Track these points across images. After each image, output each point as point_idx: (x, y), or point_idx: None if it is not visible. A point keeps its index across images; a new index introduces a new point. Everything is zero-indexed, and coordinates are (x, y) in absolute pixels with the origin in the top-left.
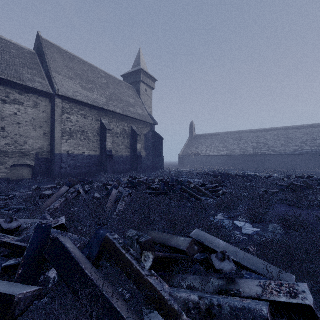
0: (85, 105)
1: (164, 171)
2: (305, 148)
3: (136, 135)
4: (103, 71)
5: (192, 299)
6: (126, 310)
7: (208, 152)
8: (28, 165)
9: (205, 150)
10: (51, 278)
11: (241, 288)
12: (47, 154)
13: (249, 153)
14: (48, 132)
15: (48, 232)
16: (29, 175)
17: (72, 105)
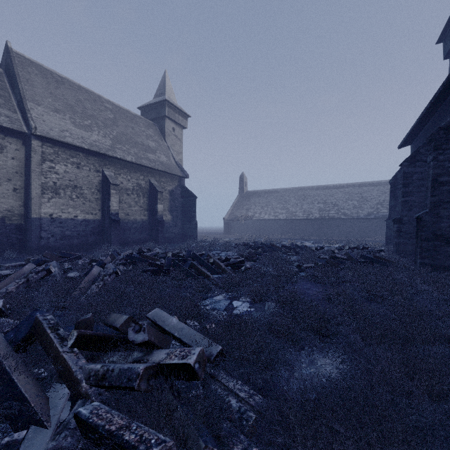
0: (79, 150)
1: (195, 242)
2: (382, 210)
3: (156, 192)
4: (109, 101)
5: (95, 368)
6: (27, 382)
7: (263, 215)
8: None
9: (258, 213)
10: None
11: (152, 357)
12: (19, 218)
13: (314, 216)
14: (20, 187)
15: None
16: None
17: (58, 149)
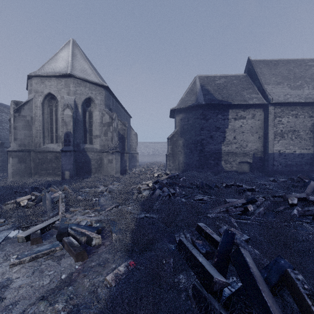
0: (296, 105)
1: None
2: None
3: None
4: (310, 59)
5: None
6: None
7: None
8: (247, 162)
9: None
10: None
11: None
12: (261, 153)
13: None
14: (261, 136)
15: None
16: (247, 169)
17: (283, 108)
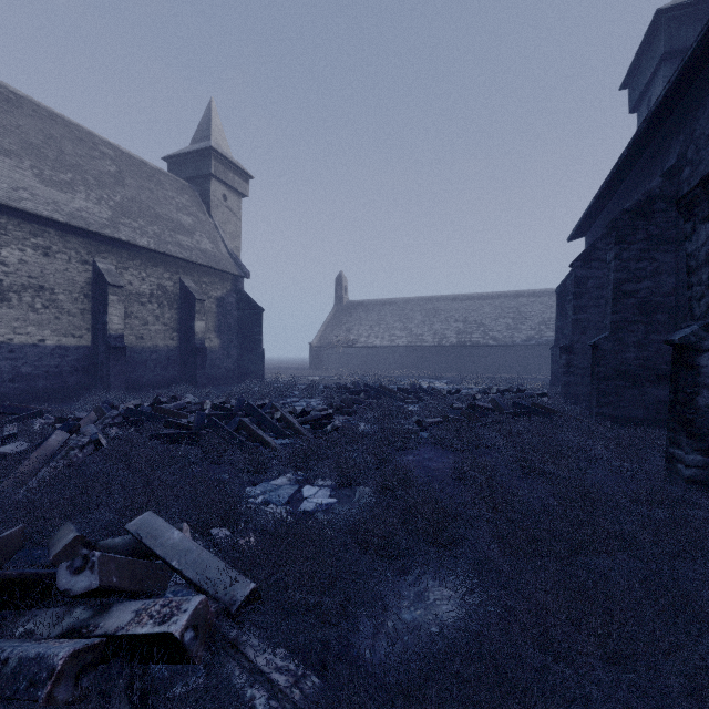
0: (48, 224)
1: (260, 383)
2: (546, 333)
3: (193, 299)
4: (109, 142)
5: None
6: None
7: (372, 339)
8: None
9: (365, 335)
10: None
11: (106, 620)
12: None
13: (449, 342)
14: None
15: None
16: None
17: (7, 221)
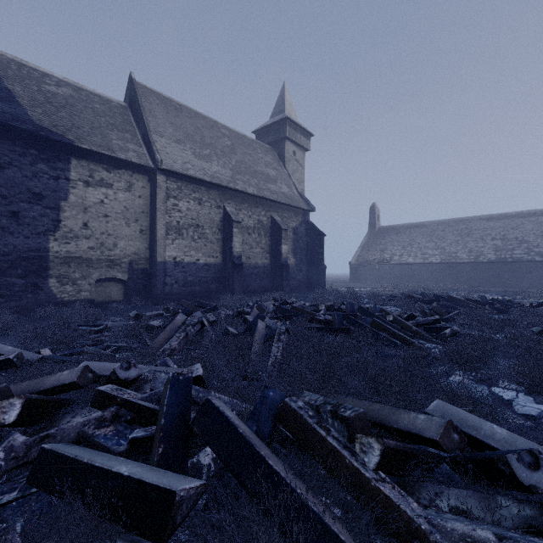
0: (200, 184)
1: (327, 291)
2: None
3: (280, 229)
4: (225, 126)
5: (481, 538)
6: (352, 539)
7: (405, 257)
8: (118, 279)
9: (398, 254)
10: (205, 466)
11: None
12: (145, 262)
13: (487, 258)
14: (146, 229)
15: (188, 388)
16: (119, 295)
17: (181, 184)
